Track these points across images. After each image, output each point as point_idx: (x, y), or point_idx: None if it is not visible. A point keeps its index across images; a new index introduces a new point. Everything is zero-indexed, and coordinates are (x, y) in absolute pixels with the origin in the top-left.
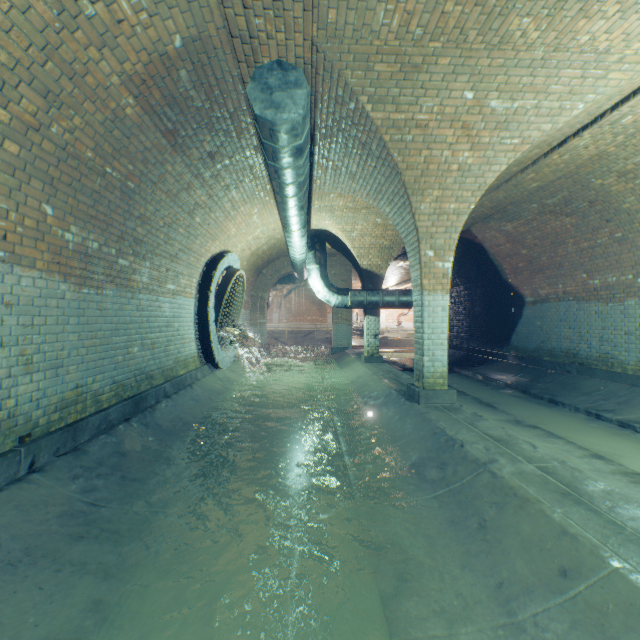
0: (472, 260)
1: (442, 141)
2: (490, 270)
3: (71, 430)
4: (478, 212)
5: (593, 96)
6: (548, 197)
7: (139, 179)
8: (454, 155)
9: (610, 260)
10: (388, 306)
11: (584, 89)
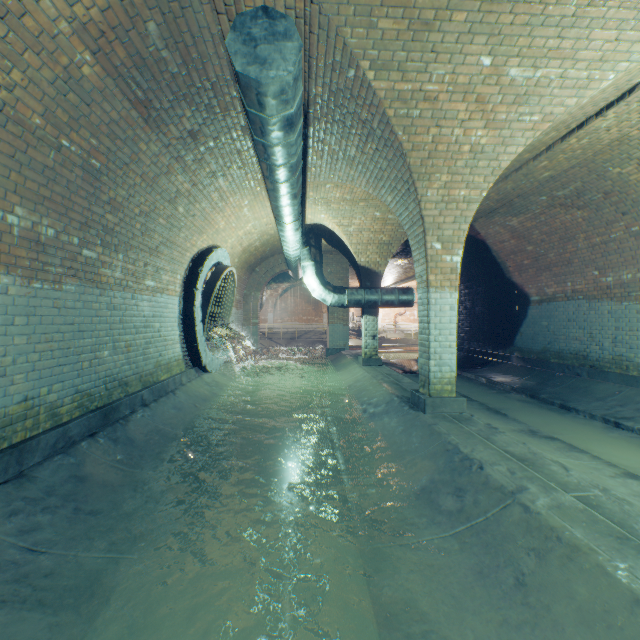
0: (474, 258)
1: (453, 117)
2: (493, 268)
3: (15, 452)
4: (483, 205)
5: (627, 64)
6: (559, 188)
7: (106, 157)
8: (466, 134)
9: (625, 256)
10: (387, 305)
11: (617, 55)
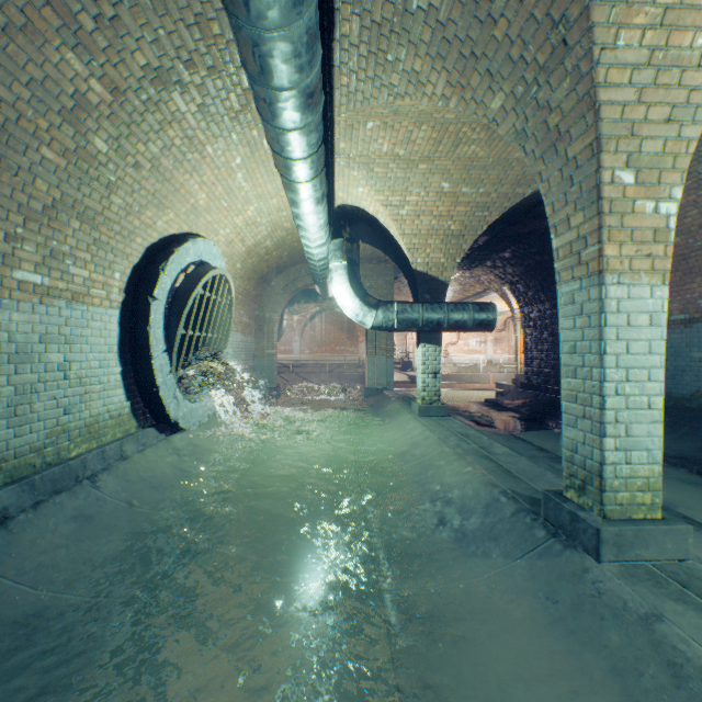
0: None
1: None
2: None
3: None
4: None
5: None
6: None
7: None
8: None
9: None
10: (456, 328)
11: None
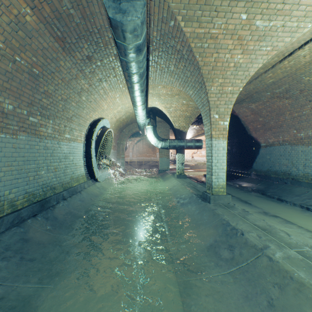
0: (232, 124)
1: (225, 48)
2: (241, 129)
3: None
4: (237, 97)
5: None
6: (277, 88)
7: (41, 68)
8: (232, 57)
9: (310, 122)
10: (189, 148)
11: None
